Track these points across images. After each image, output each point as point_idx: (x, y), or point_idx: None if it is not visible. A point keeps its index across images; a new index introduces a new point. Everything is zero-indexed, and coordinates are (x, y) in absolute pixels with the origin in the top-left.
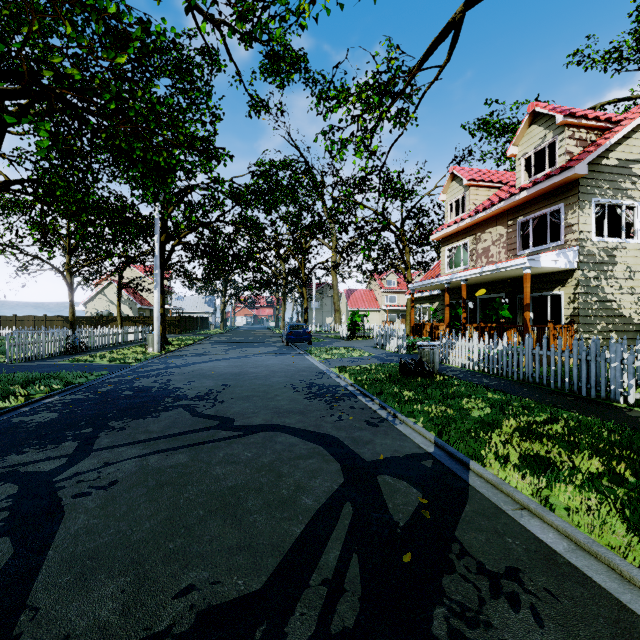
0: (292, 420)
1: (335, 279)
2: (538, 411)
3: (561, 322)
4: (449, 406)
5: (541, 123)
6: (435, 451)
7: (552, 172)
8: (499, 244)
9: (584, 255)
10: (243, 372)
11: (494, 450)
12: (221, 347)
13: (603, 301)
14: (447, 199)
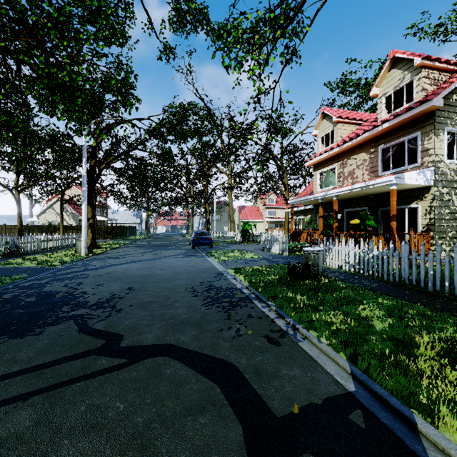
0: (186, 337)
1: (230, 198)
2: (441, 322)
3: (418, 230)
4: (346, 314)
5: (400, 67)
6: (357, 390)
7: (412, 105)
8: (363, 167)
9: (439, 174)
10: (151, 274)
11: (437, 394)
12: (140, 250)
13: (453, 213)
14: (319, 133)
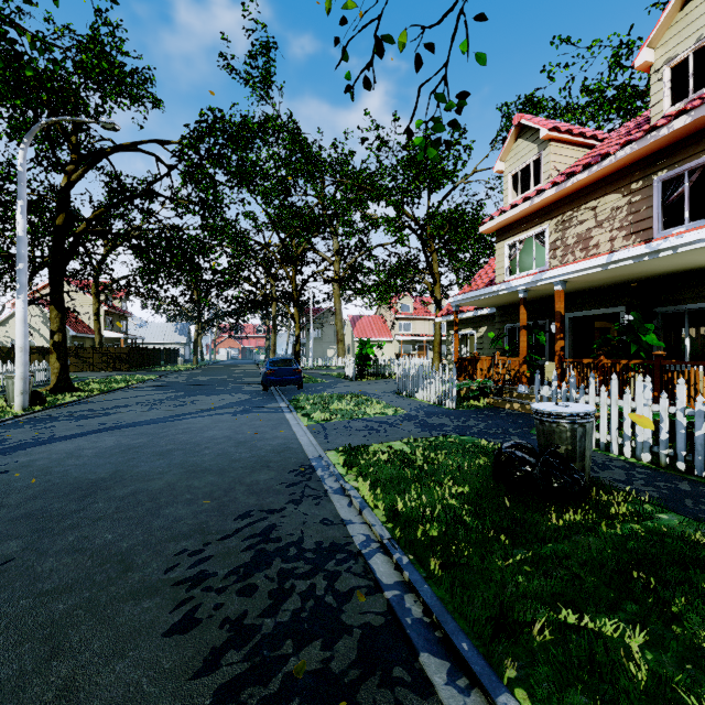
0: None
1: (338, 301)
2: None
3: None
4: None
5: None
6: None
7: None
8: (612, 224)
9: None
10: (115, 476)
11: None
12: (158, 395)
13: None
14: (507, 168)
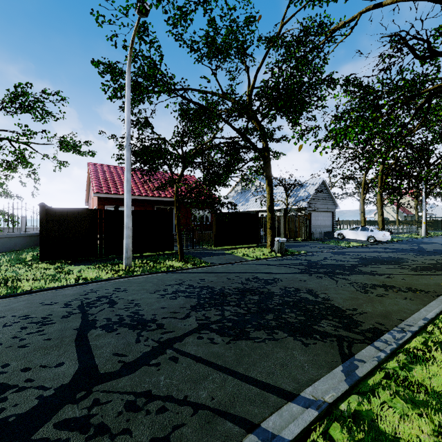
0: None
1: None
2: None
3: None
4: None
5: None
6: None
7: None
8: None
9: None
10: None
11: None
12: None
13: None
14: None
